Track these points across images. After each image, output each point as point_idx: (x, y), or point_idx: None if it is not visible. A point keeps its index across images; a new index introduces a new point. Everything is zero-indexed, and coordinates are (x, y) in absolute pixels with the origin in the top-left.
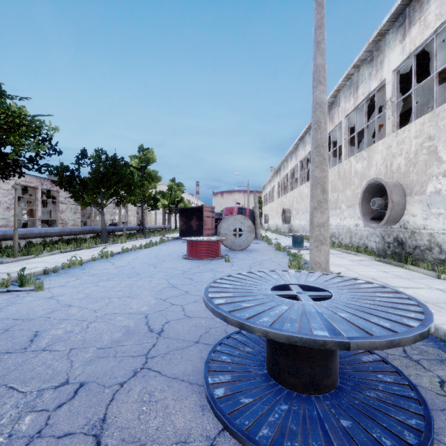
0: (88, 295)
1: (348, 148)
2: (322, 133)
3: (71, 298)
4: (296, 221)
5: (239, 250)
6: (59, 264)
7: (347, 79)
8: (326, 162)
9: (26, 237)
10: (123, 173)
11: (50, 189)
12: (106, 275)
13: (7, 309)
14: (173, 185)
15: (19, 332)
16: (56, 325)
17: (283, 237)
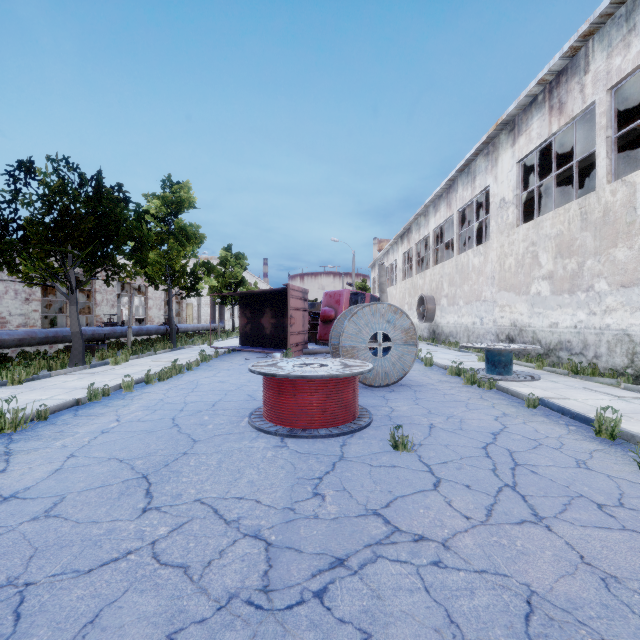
0: None
1: (614, 158)
2: None
3: None
4: (449, 318)
5: (383, 386)
6: None
7: None
8: None
9: None
10: (119, 214)
11: None
12: None
13: None
14: (229, 256)
15: None
16: None
17: (427, 347)
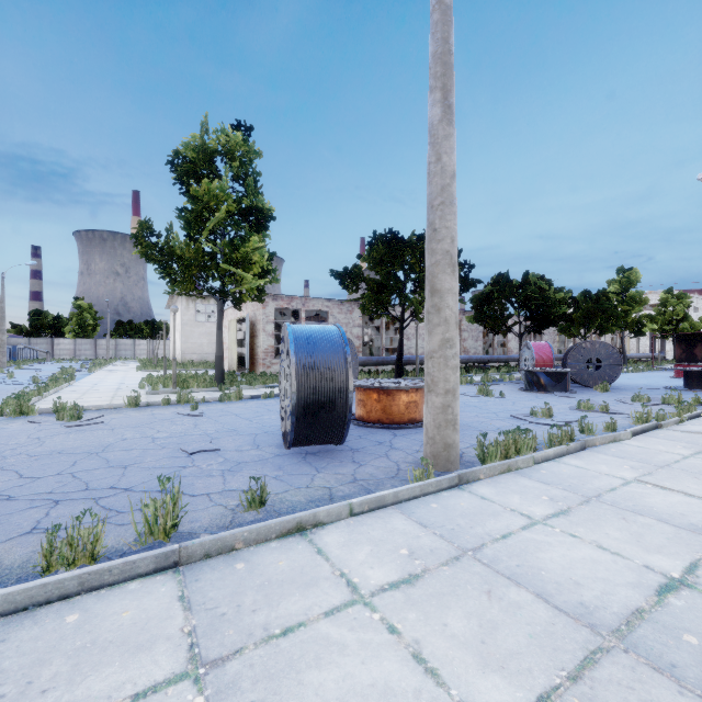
0: None
1: None
2: None
3: None
4: None
5: None
6: None
7: None
8: None
9: None
10: (606, 307)
11: None
12: None
13: None
14: (669, 298)
15: None
16: None
17: None
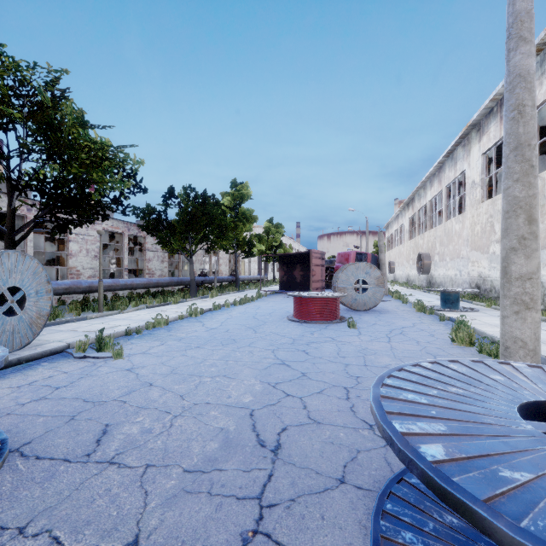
0: (173, 370)
1: None
2: (527, 124)
3: (153, 373)
4: (440, 271)
5: (363, 310)
6: (144, 322)
7: (536, 51)
8: (535, 172)
9: (111, 289)
10: (214, 213)
11: (137, 235)
12: (195, 340)
13: (79, 384)
14: (271, 226)
15: (85, 423)
16: (132, 417)
17: (420, 293)
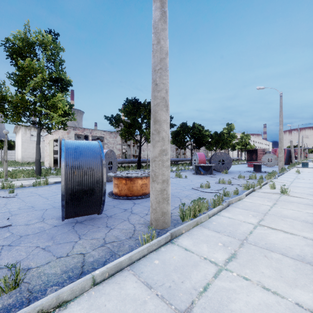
0: None
1: None
2: (280, 136)
3: None
4: None
5: (270, 167)
6: None
7: None
8: (282, 142)
9: None
10: (223, 138)
11: None
12: None
13: None
14: (243, 136)
15: None
16: None
17: None
